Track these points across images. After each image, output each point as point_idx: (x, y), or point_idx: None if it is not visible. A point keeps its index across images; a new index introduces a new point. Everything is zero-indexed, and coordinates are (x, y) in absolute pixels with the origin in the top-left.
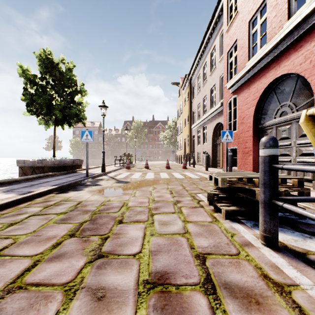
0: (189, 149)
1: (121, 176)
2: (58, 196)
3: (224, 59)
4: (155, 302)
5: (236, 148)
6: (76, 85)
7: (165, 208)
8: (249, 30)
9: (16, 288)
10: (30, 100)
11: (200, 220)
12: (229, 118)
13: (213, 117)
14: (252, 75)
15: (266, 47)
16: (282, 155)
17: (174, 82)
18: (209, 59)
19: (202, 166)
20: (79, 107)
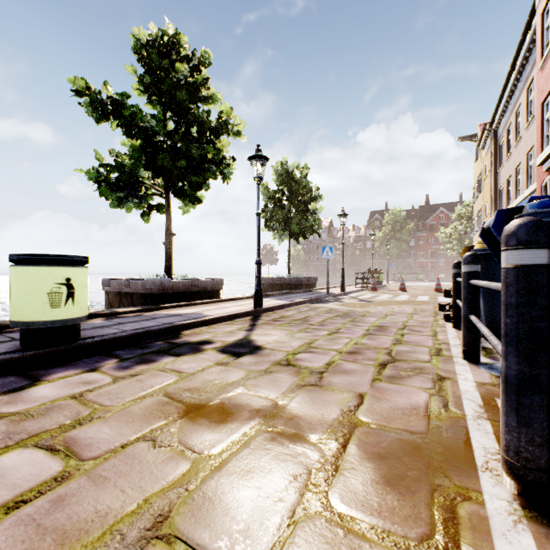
0: None
1: (364, 297)
2: (313, 305)
3: (537, 113)
4: (376, 328)
5: None
6: (310, 191)
7: (399, 315)
8: None
9: (324, 322)
10: (269, 217)
11: (422, 320)
12: None
13: None
14: None
15: None
16: None
17: (465, 137)
18: (525, 100)
19: None
20: (315, 217)
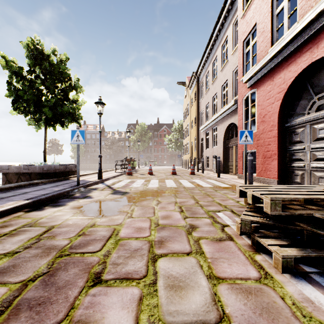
0: (196, 153)
1: (119, 185)
2: (26, 217)
3: (239, 50)
4: None
5: (253, 152)
6: (69, 80)
7: (174, 242)
8: (272, 10)
9: None
10: (15, 96)
11: (238, 275)
12: (245, 117)
13: (224, 117)
14: (277, 63)
15: (298, 23)
16: (320, 160)
17: (181, 82)
18: (220, 53)
19: (211, 171)
20: (73, 105)
